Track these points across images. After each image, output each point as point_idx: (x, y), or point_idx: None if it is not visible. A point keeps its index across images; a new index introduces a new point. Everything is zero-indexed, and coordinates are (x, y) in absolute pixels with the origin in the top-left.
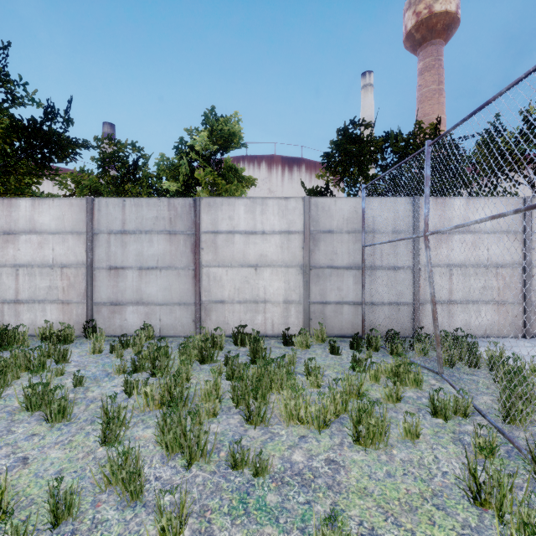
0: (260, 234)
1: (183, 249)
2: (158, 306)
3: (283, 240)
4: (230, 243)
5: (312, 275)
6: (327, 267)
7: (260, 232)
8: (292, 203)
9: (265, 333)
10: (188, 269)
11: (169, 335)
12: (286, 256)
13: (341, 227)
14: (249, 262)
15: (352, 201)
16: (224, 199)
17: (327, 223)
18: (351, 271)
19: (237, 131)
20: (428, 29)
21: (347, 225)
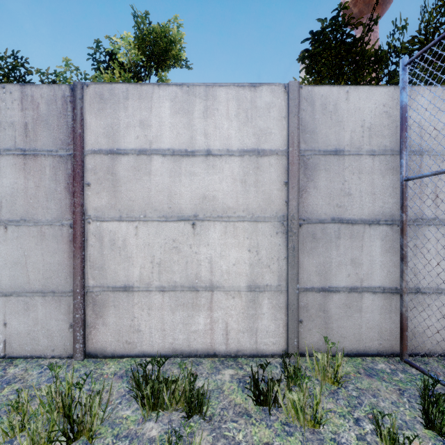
0: (201, 157)
1: (51, 186)
2: (1, 298)
3: (247, 168)
4: (143, 173)
5: (303, 235)
6: (332, 221)
7: (202, 152)
8: (265, 96)
9: (212, 349)
10: (61, 224)
11: (23, 354)
12: (252, 199)
13: (358, 143)
14: (179, 211)
15: (379, 93)
16: (131, 87)
17: (331, 135)
18: (377, 229)
19: (178, 47)
20: (365, 3)
21: (371, 140)
